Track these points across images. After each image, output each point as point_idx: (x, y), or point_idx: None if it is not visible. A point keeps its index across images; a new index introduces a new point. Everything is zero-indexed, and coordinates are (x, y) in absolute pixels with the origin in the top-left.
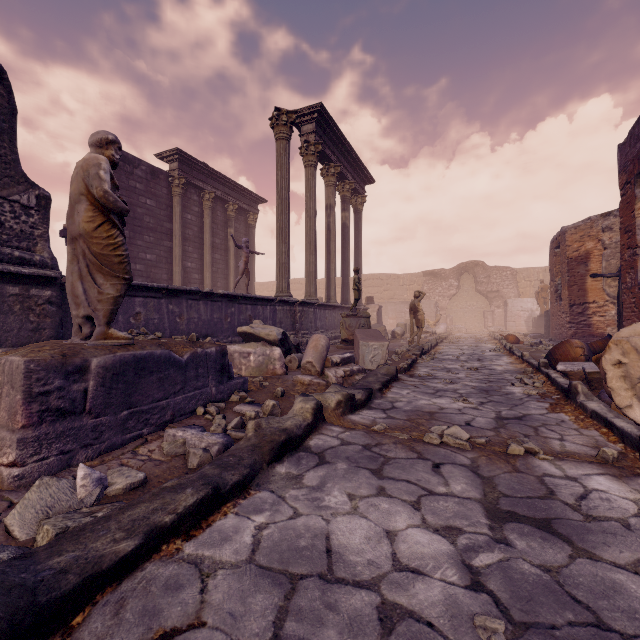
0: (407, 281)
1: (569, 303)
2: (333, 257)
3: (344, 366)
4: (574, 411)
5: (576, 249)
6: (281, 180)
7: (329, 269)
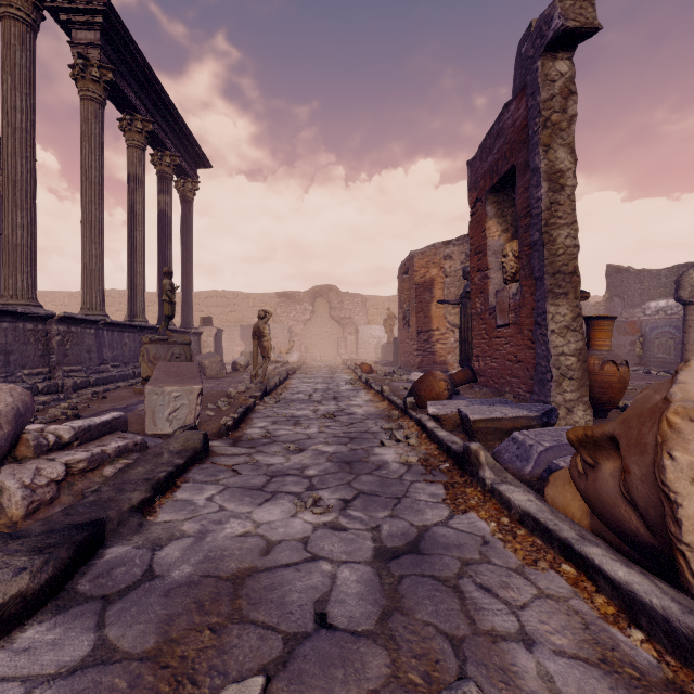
0: (258, 302)
1: (417, 330)
2: (140, 254)
3: (87, 445)
4: (486, 503)
5: (423, 275)
6: (12, 93)
7: (133, 271)
